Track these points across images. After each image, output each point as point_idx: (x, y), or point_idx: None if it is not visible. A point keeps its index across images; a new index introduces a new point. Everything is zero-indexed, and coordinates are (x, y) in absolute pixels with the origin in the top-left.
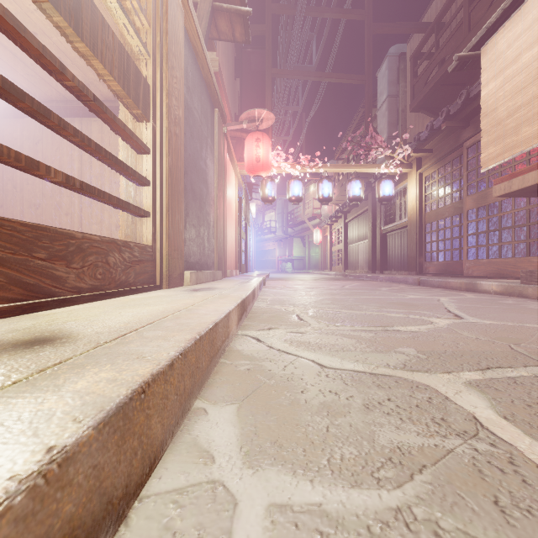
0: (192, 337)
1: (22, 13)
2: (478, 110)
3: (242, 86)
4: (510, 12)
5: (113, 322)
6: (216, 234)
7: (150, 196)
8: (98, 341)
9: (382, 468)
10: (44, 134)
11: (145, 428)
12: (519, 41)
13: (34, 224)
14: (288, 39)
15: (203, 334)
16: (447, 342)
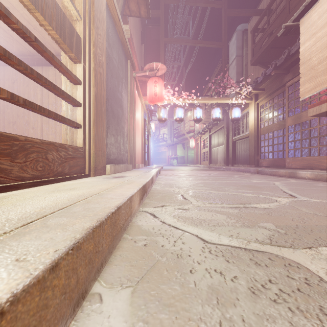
0: (90, 225)
1: None
2: (295, 62)
3: (146, 49)
4: None
5: (32, 207)
6: (128, 141)
7: (81, 113)
8: None
9: None
10: (18, 77)
11: None
12: (326, 14)
13: None
14: (174, 20)
15: (104, 220)
16: (294, 217)
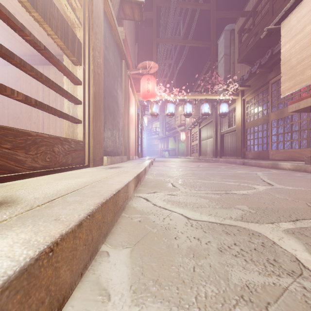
0: (99, 201)
1: (5, 1)
2: (278, 61)
3: (139, 48)
4: (299, 1)
5: (49, 190)
6: (123, 134)
7: (82, 110)
8: (33, 205)
9: (237, 306)
10: (21, 75)
11: (54, 278)
12: (305, 19)
13: (2, 125)
14: (166, 21)
15: (108, 199)
16: (267, 201)
